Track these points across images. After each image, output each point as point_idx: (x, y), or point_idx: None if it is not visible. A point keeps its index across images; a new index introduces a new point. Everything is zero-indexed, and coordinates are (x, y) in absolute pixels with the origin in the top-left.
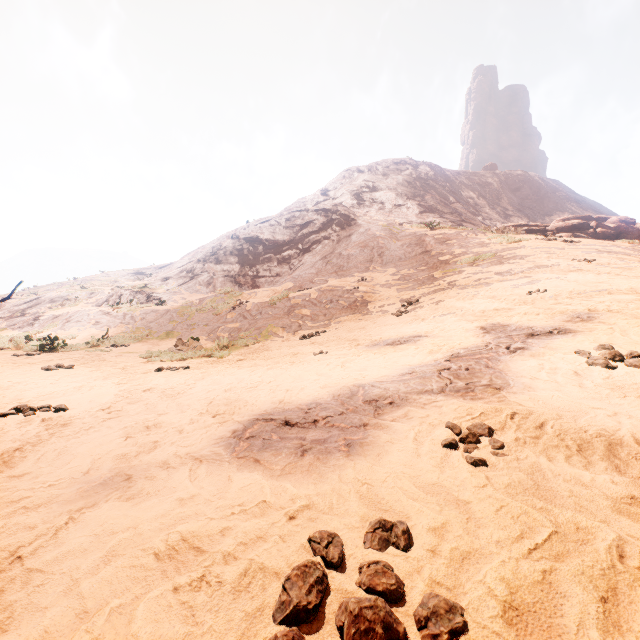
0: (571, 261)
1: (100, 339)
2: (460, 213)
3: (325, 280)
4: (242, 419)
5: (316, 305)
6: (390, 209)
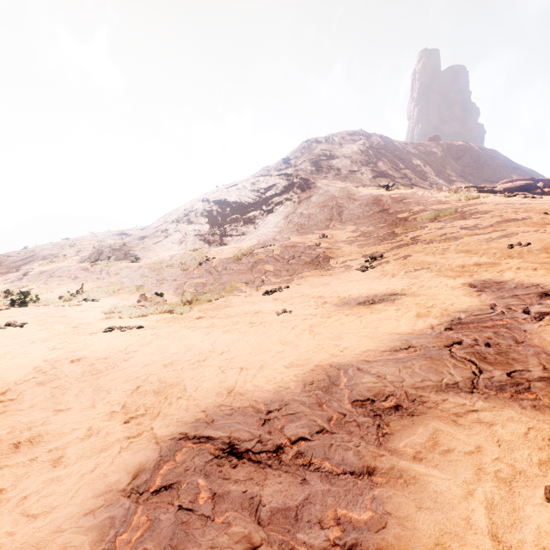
0: (543, 214)
1: (74, 293)
2: (410, 178)
3: (287, 237)
4: (164, 432)
5: (279, 261)
6: (346, 174)
